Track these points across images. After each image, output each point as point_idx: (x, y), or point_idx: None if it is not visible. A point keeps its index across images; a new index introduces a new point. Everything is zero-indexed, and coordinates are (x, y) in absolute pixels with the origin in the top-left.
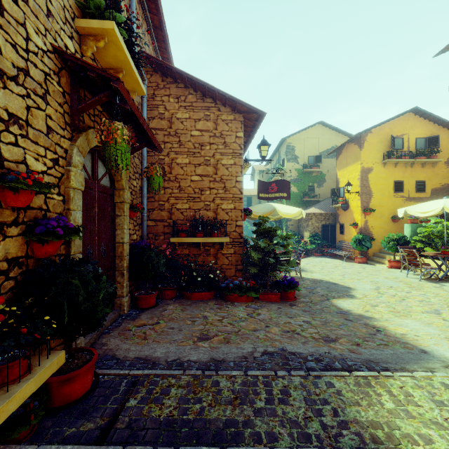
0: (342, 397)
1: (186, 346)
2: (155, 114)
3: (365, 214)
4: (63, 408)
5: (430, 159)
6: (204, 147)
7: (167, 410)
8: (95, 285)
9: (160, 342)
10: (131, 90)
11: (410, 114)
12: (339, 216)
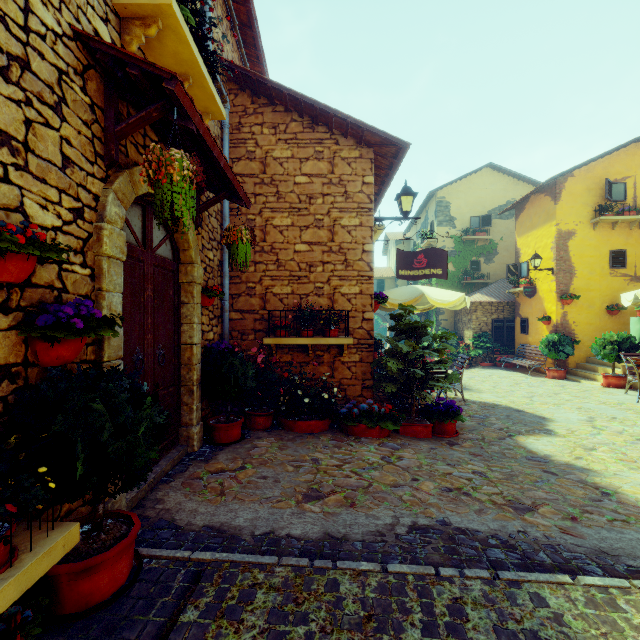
0: (565, 629)
1: (284, 510)
2: (241, 152)
3: (562, 302)
4: (77, 618)
5: None
6: (314, 201)
7: (248, 634)
8: (131, 412)
9: (244, 501)
10: (203, 111)
11: (638, 144)
12: (519, 306)
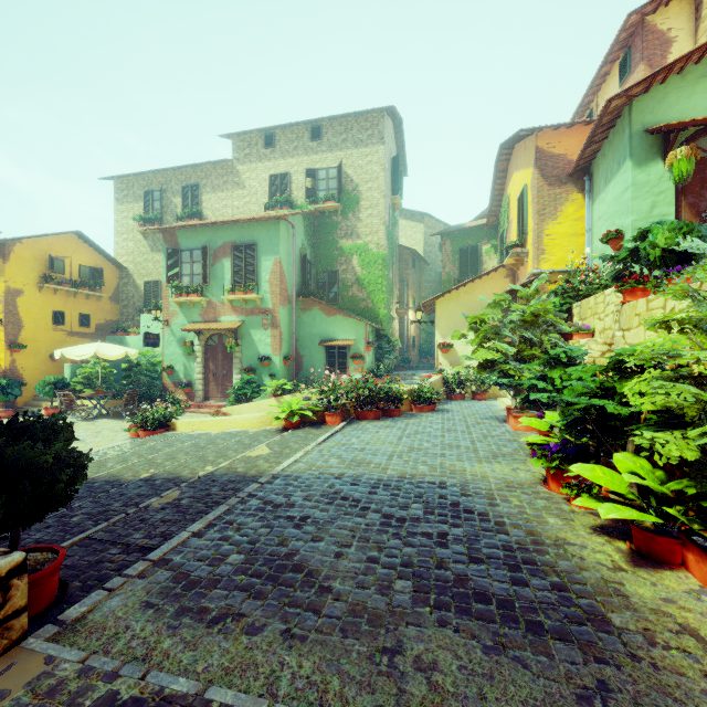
0: None
1: None
2: None
3: (12, 351)
4: None
5: (95, 293)
6: None
7: None
8: None
9: None
10: None
11: (74, 235)
12: None
